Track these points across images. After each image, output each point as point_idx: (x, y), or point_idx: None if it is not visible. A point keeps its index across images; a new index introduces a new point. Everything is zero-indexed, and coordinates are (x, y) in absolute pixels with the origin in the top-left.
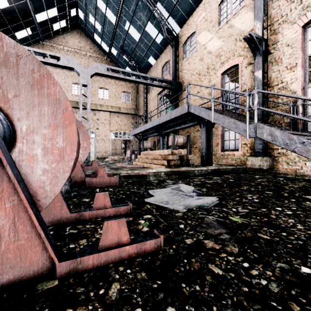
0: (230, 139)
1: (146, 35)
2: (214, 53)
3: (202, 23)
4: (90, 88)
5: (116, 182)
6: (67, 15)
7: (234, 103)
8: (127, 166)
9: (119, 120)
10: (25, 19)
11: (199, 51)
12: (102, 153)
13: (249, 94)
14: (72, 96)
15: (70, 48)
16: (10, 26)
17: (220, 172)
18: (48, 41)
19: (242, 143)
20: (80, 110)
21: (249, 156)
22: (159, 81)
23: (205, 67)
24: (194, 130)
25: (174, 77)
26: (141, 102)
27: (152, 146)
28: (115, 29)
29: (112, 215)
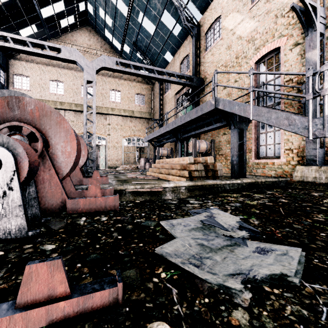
0: (267, 143)
1: (162, 26)
2: (245, 38)
3: (230, 3)
4: (95, 84)
5: (116, 205)
6: (75, 10)
7: (274, 97)
8: (138, 178)
9: (133, 125)
10: (30, 15)
11: (226, 38)
12: (114, 162)
13: (313, 72)
14: (81, 100)
15: (79, 47)
16: (13, 23)
17: (258, 186)
18: (55, 40)
19: (285, 148)
20: (84, 111)
21: (295, 165)
22: (177, 77)
23: (234, 57)
24: (219, 134)
25: (194, 73)
26: (157, 104)
27: (169, 154)
28: (127, 23)
29: (70, 319)
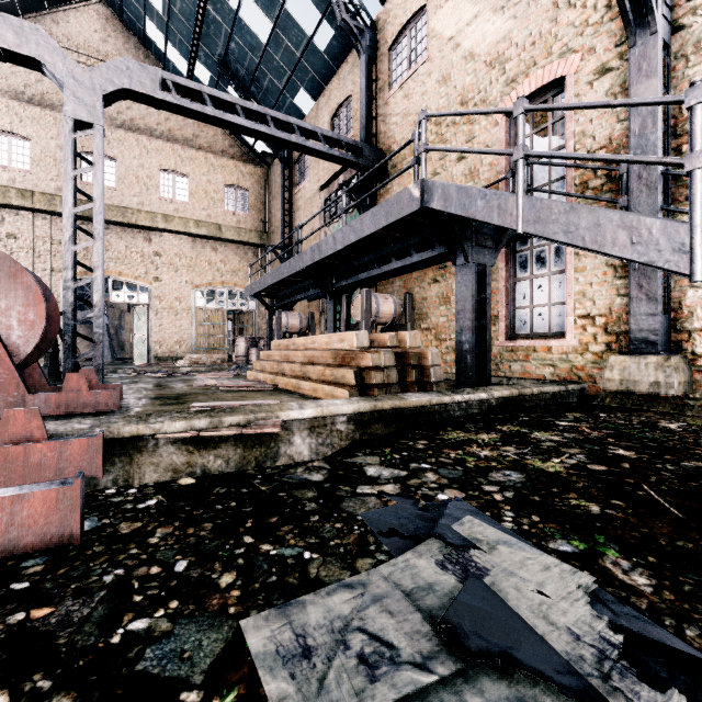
0: (533, 303)
1: (290, 25)
2: (483, 57)
3: None
4: (101, 134)
5: (66, 526)
6: None
7: (554, 193)
8: (220, 388)
9: (219, 260)
10: None
11: (439, 59)
12: (171, 346)
13: None
14: (82, 188)
15: (75, 55)
16: None
17: (524, 404)
18: None
19: (578, 315)
20: (66, 203)
21: (600, 354)
22: (323, 141)
23: (457, 101)
24: (423, 281)
25: (365, 138)
26: (277, 213)
27: (304, 327)
28: (202, 6)
29: None
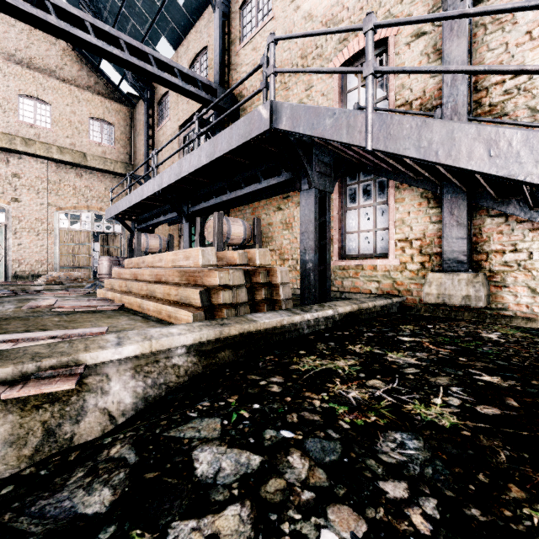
0: (360, 229)
1: None
2: (319, 18)
3: None
4: None
5: None
6: None
7: None
8: (53, 309)
9: (84, 185)
10: None
11: (282, 18)
12: (32, 264)
13: None
14: None
15: None
16: None
17: (361, 317)
18: None
19: (398, 238)
20: None
21: (416, 272)
22: (179, 75)
23: (298, 55)
24: (269, 208)
25: (218, 82)
26: (141, 148)
27: (164, 248)
28: None
29: None
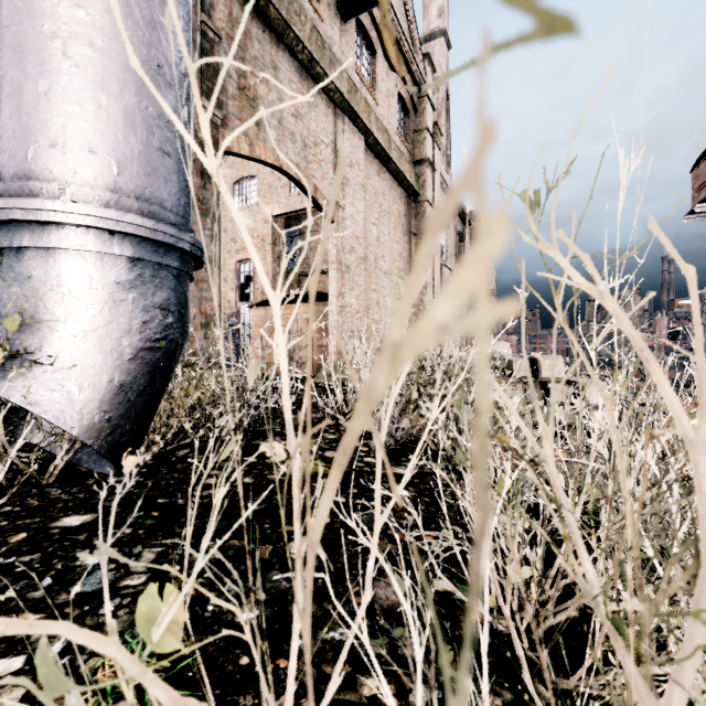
0: None
1: None
2: None
3: None
4: None
5: None
6: None
7: None
8: None
9: None
10: None
11: None
12: None
13: None
14: None
15: None
16: None
17: None
18: None
19: None
20: None
21: None
22: None
23: None
24: None
25: None
26: None
27: None
28: None
29: None
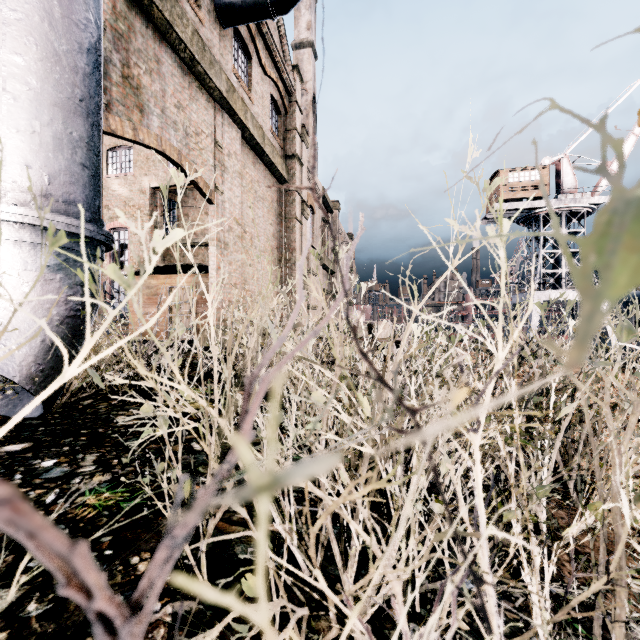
0: None
1: None
2: None
3: None
4: None
5: None
6: None
7: None
8: None
9: None
10: None
11: None
12: None
13: None
14: None
15: None
16: None
17: None
18: None
19: None
20: None
21: None
22: None
23: None
24: None
25: None
26: None
27: None
28: None
29: None
